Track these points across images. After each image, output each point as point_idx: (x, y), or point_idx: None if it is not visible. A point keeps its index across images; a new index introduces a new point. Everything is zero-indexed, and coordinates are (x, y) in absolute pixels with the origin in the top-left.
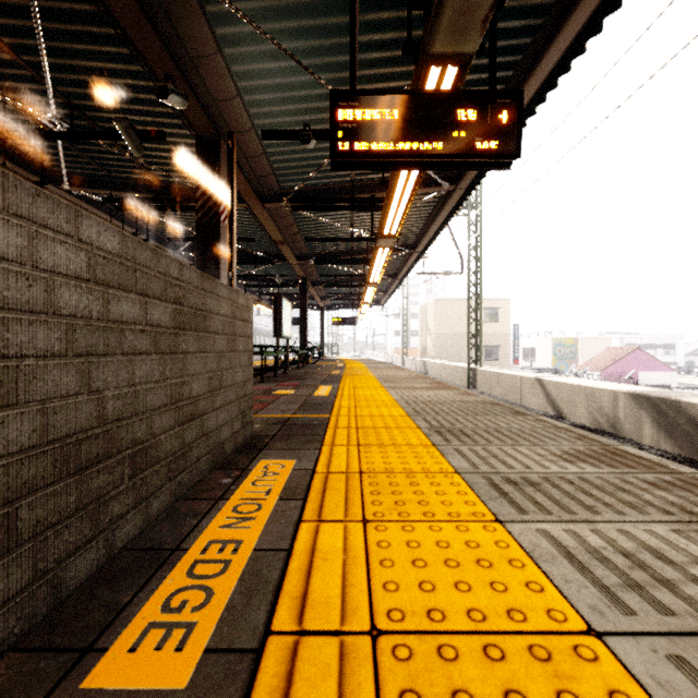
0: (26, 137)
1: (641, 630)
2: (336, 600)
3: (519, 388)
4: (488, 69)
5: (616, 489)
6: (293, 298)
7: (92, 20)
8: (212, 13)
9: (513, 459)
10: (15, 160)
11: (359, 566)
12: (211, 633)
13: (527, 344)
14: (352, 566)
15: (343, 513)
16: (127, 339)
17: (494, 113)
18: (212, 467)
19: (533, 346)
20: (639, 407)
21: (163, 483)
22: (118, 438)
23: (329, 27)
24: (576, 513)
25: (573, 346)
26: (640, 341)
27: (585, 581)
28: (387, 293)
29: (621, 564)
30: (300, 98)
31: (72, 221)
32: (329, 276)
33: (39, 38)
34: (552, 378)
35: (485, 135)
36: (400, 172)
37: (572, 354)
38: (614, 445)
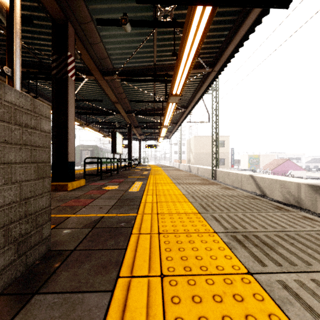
0: None
1: None
2: None
3: (240, 180)
4: None
5: None
6: (126, 134)
7: None
8: None
9: None
10: None
11: None
12: None
13: (236, 157)
14: None
15: None
16: None
17: None
18: None
19: (239, 158)
20: (315, 192)
21: None
22: None
23: None
24: None
25: (257, 158)
26: (286, 156)
27: None
28: (172, 133)
29: None
30: None
31: None
32: (143, 123)
33: None
34: (259, 175)
35: None
36: (186, 44)
37: (257, 162)
38: None
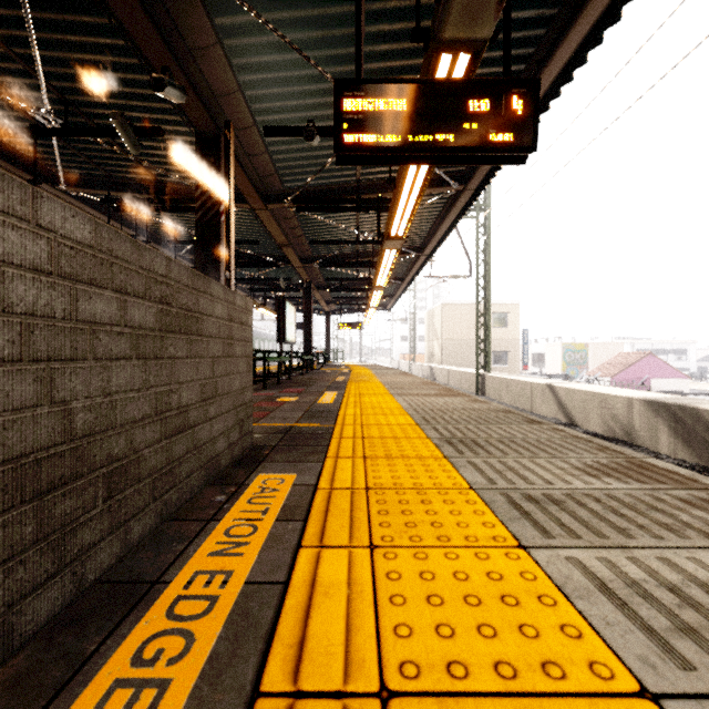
0: (19, 134)
1: (706, 691)
2: (339, 649)
3: (530, 395)
4: (499, 62)
5: (649, 508)
6: (298, 302)
7: (85, 9)
8: (210, 1)
9: (532, 473)
10: (10, 159)
11: (365, 604)
12: (187, 694)
13: (536, 349)
14: (358, 604)
15: (347, 536)
16: (101, 342)
17: (509, 104)
18: (205, 482)
19: (543, 351)
20: (655, 414)
21: (146, 504)
22: (89, 456)
23: (334, 17)
24: (608, 536)
25: (583, 351)
26: (652, 347)
27: (629, 624)
28: (394, 298)
29: (667, 601)
30: (304, 93)
31: (29, 203)
32: (335, 280)
33: (29, 28)
34: (564, 385)
35: (499, 127)
36: (408, 170)
37: (582, 360)
38: (639, 457)
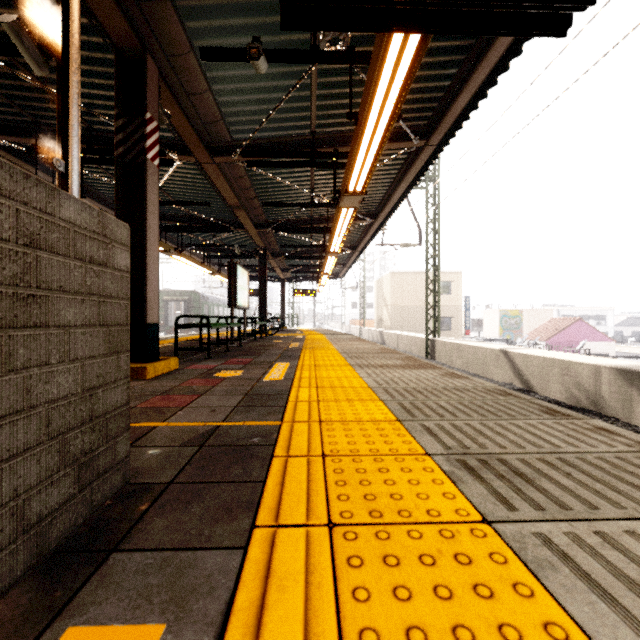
0: None
1: None
2: None
3: (482, 360)
4: None
5: None
6: (255, 270)
7: None
8: None
9: None
10: None
11: None
12: None
13: (475, 315)
14: None
15: None
16: None
17: None
18: None
19: (481, 317)
20: (629, 384)
21: None
22: None
23: None
24: None
25: (517, 317)
26: (575, 313)
27: None
28: (346, 266)
29: None
30: (248, 7)
31: None
32: (289, 246)
33: None
34: (519, 351)
35: None
36: (374, 96)
37: (516, 325)
38: None
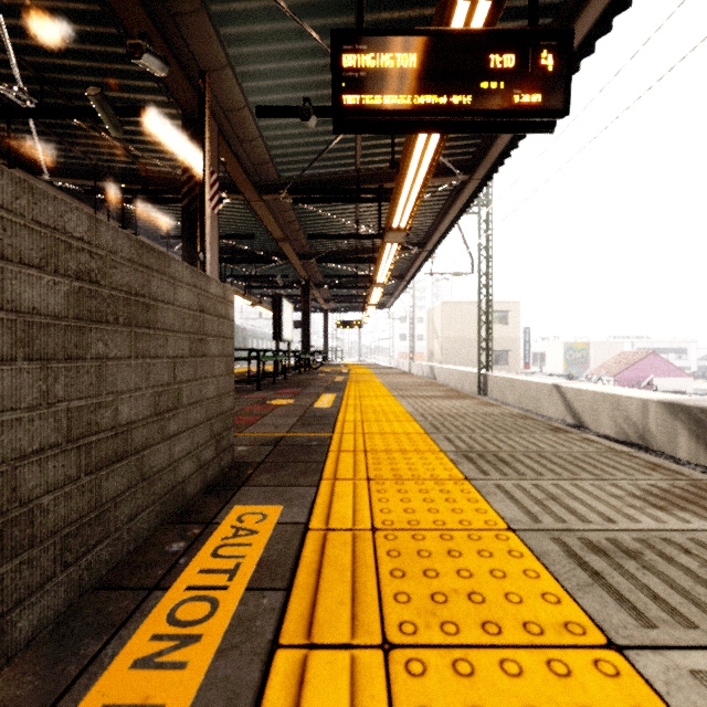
0: None
1: None
2: None
3: (535, 395)
4: None
5: None
6: (296, 300)
7: None
8: None
9: (581, 504)
10: None
11: None
12: None
13: (536, 348)
14: None
15: (348, 623)
16: None
17: (537, 59)
18: (161, 521)
19: (543, 350)
20: (673, 417)
21: (47, 576)
22: None
23: None
24: None
25: (584, 350)
26: (652, 346)
27: None
28: (394, 296)
29: None
30: (299, 70)
31: None
32: (333, 277)
33: None
34: (571, 385)
35: (526, 86)
36: (413, 152)
37: (583, 359)
38: (704, 479)
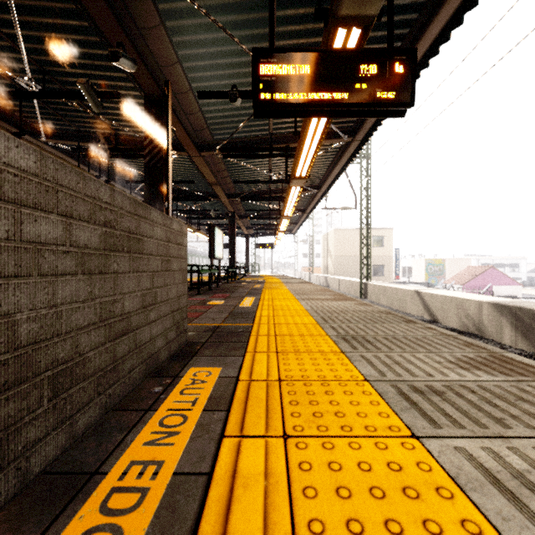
0: (7, 97)
1: None
2: None
3: (402, 298)
4: (381, 40)
5: (517, 398)
6: (225, 228)
7: None
8: None
9: (414, 366)
10: (2, 117)
11: (281, 496)
12: None
13: (405, 263)
14: (274, 496)
15: (264, 426)
16: (46, 260)
17: (392, 68)
18: (145, 375)
19: (410, 265)
20: (500, 314)
21: (91, 398)
22: (34, 361)
23: (252, 3)
24: (487, 426)
25: (441, 265)
26: (492, 262)
27: (523, 519)
28: (298, 224)
29: None
30: (229, 65)
31: None
32: (253, 211)
33: (12, 11)
34: (428, 291)
35: (384, 87)
36: (310, 124)
37: (440, 272)
38: (499, 352)
